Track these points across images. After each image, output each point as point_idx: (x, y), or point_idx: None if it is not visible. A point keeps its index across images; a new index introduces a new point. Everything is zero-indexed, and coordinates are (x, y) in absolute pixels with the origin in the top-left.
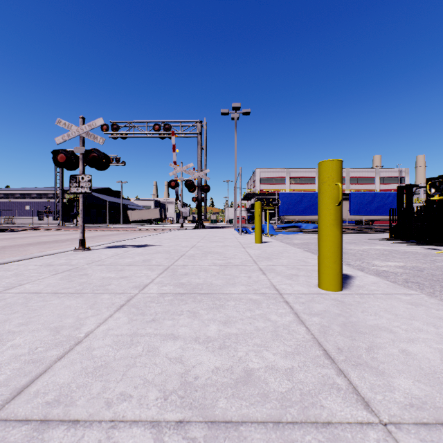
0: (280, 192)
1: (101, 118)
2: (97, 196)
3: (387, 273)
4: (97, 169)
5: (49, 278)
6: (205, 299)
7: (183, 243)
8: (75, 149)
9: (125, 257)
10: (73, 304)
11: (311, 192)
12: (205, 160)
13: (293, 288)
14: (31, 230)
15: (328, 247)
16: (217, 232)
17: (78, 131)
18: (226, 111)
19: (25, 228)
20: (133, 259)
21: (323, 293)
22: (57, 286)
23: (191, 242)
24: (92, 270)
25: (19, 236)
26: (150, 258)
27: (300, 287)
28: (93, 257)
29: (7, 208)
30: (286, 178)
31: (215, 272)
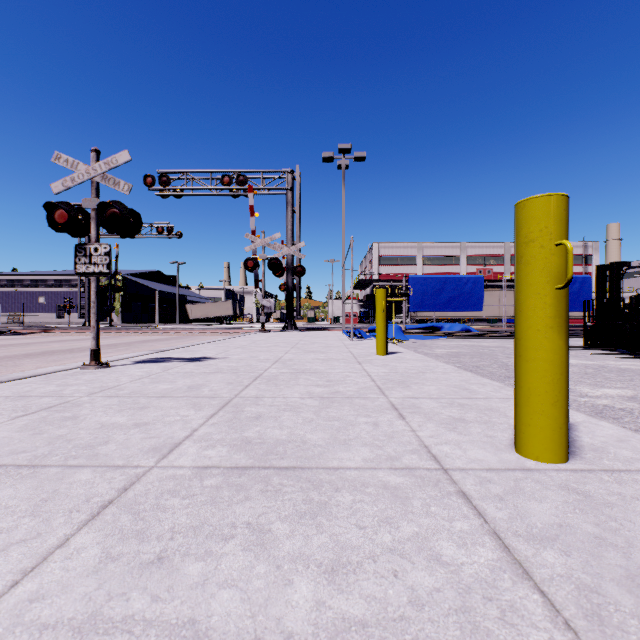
0: (411, 276)
1: (126, 151)
2: (142, 283)
3: (615, 410)
4: (121, 235)
5: (1, 426)
6: (289, 485)
7: (262, 355)
8: (84, 201)
9: (160, 381)
10: (1, 501)
11: (458, 276)
12: (299, 229)
13: (466, 455)
14: (41, 332)
15: (540, 373)
16: (315, 336)
17: (88, 172)
18: (330, 155)
19: (33, 329)
20: (172, 384)
21: (532, 467)
22: (2, 446)
23: (275, 353)
24: (90, 409)
25: (20, 342)
26: (202, 382)
27: (479, 451)
28: (106, 381)
29: (12, 300)
30: (418, 257)
31: (312, 412)
